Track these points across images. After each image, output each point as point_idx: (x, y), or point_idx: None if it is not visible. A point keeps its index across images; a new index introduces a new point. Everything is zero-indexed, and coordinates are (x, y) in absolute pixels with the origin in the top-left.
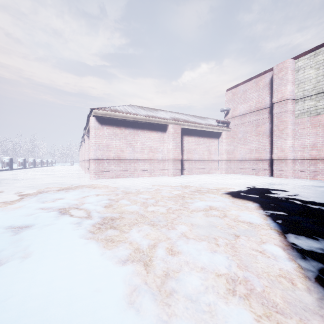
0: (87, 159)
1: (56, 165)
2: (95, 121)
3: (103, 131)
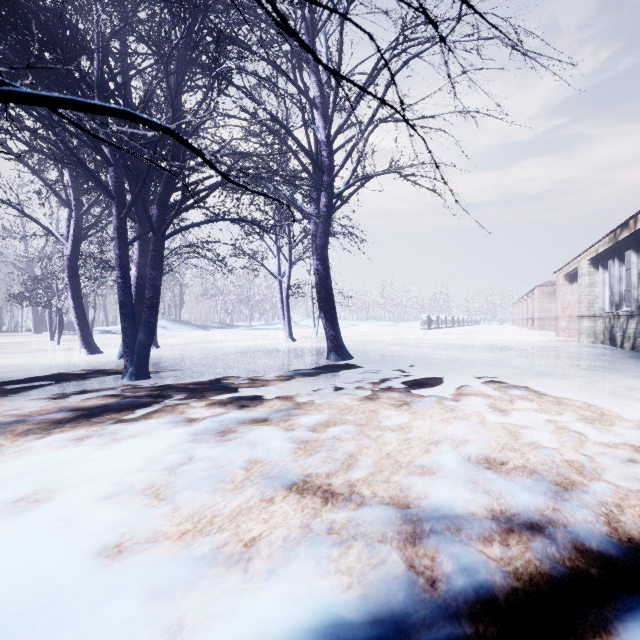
0: (530, 317)
1: (482, 324)
2: (538, 293)
3: (544, 299)
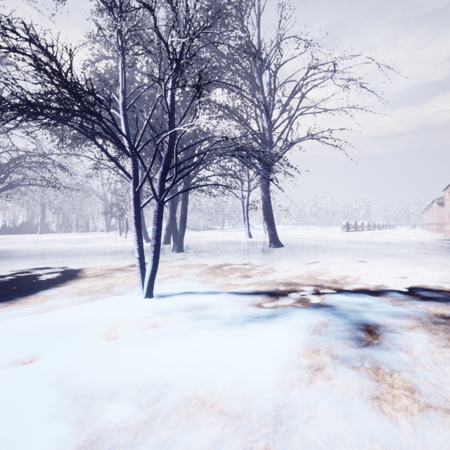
0: (432, 223)
1: (396, 228)
2: (436, 205)
3: (441, 209)
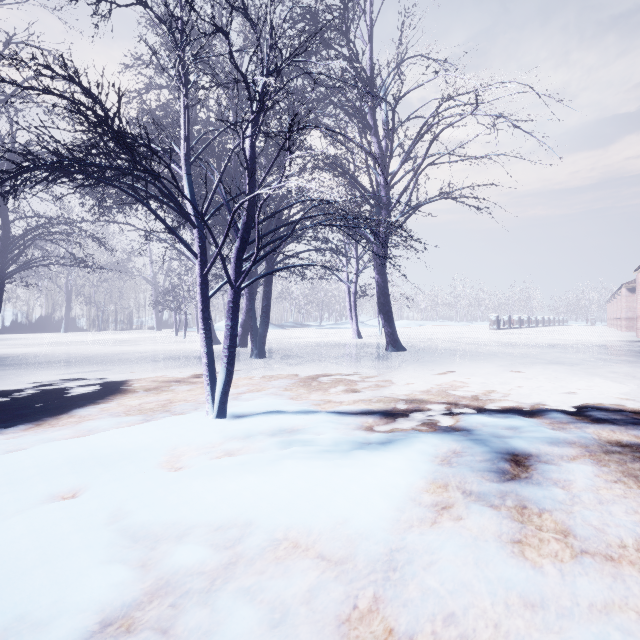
0: (619, 317)
1: (568, 324)
2: (626, 291)
3: (633, 297)
